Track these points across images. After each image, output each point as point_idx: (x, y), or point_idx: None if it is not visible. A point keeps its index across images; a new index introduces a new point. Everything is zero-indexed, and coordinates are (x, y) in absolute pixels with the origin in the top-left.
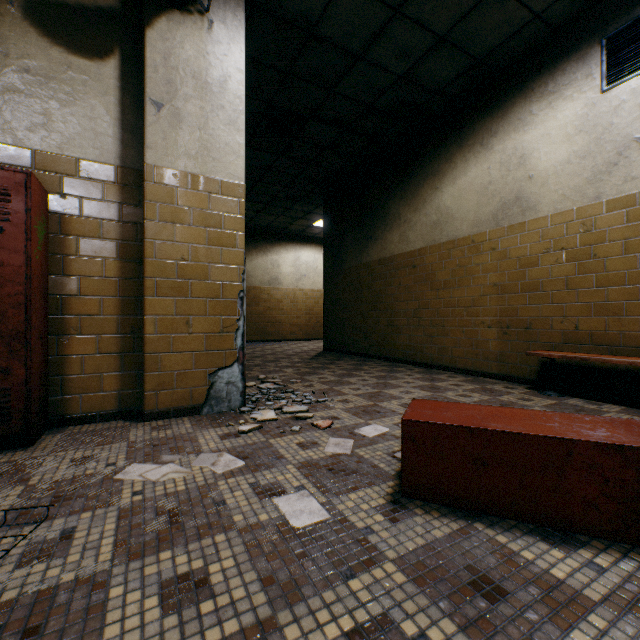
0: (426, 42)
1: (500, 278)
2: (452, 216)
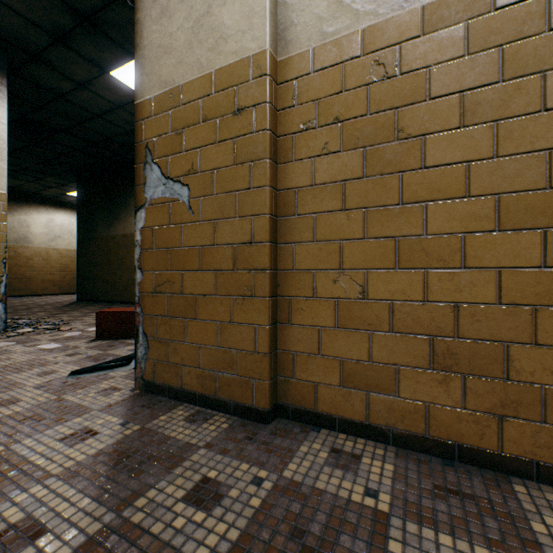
0: None
1: None
2: None
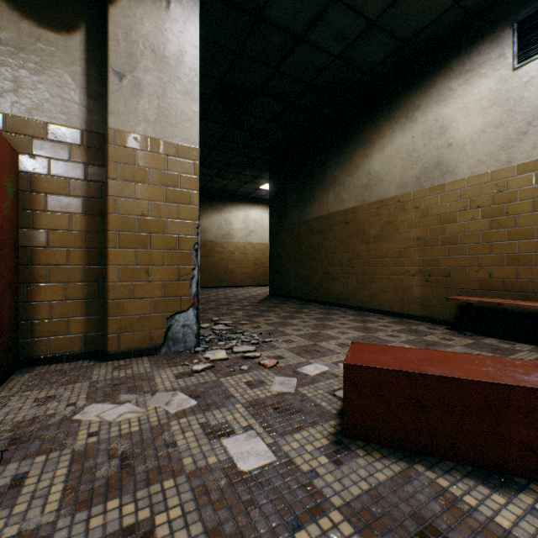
0: (359, 26)
1: (423, 233)
2: (381, 179)
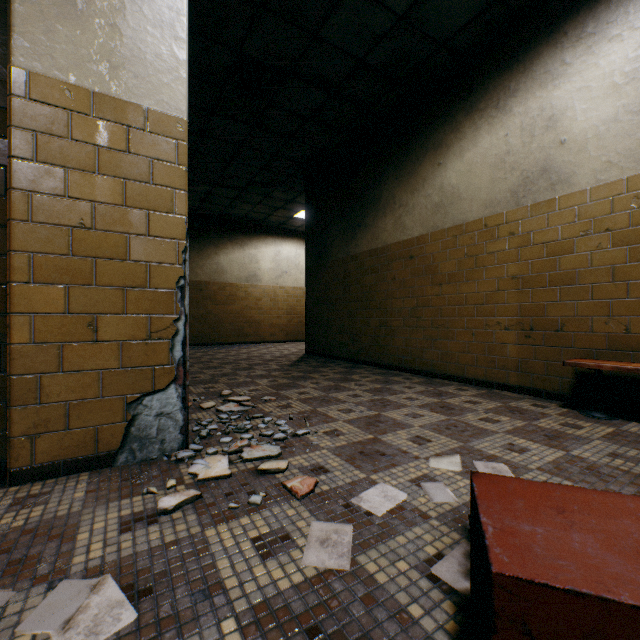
0: None
1: (521, 269)
2: (459, 196)
